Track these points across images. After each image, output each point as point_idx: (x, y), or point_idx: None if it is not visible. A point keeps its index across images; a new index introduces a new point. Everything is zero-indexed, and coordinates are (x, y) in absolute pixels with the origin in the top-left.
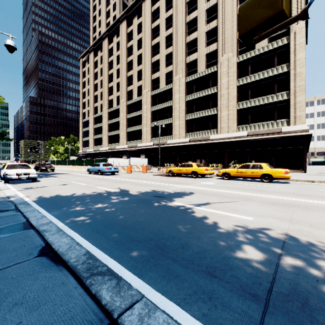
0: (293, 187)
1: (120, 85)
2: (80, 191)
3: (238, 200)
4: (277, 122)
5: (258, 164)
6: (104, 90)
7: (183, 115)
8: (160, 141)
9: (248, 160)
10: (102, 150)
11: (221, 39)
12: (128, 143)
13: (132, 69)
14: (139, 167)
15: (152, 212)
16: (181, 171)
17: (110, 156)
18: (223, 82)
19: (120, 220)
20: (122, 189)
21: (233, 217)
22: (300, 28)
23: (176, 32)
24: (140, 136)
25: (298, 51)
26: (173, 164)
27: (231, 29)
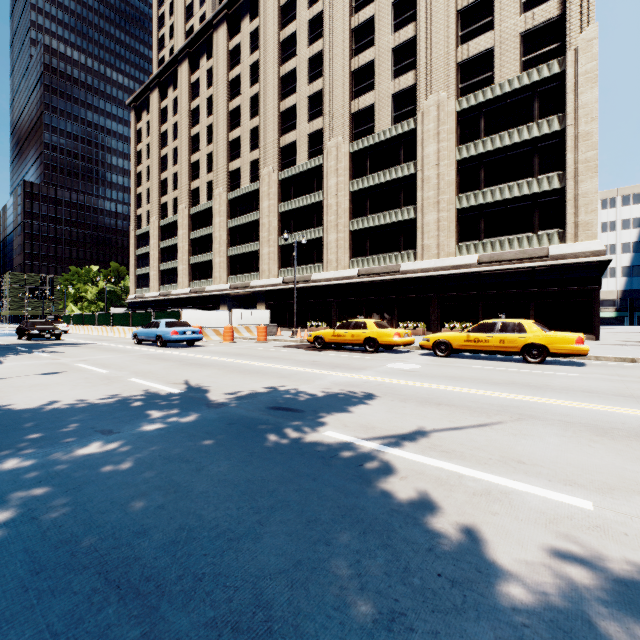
0: (605, 376)
1: (213, 158)
2: (77, 392)
3: (501, 420)
4: (539, 236)
5: (514, 323)
6: (181, 168)
7: (345, 220)
8: (298, 276)
9: (480, 314)
10: (177, 293)
11: (424, 64)
12: (230, 280)
13: (240, 126)
14: (252, 330)
15: (252, 475)
16: (340, 338)
17: (193, 307)
18: (427, 151)
19: (119, 529)
20: (194, 384)
21: (520, 495)
22: (587, 41)
23: (331, 49)
24: (257, 265)
25: (583, 88)
26: (325, 323)
27: (445, 42)
